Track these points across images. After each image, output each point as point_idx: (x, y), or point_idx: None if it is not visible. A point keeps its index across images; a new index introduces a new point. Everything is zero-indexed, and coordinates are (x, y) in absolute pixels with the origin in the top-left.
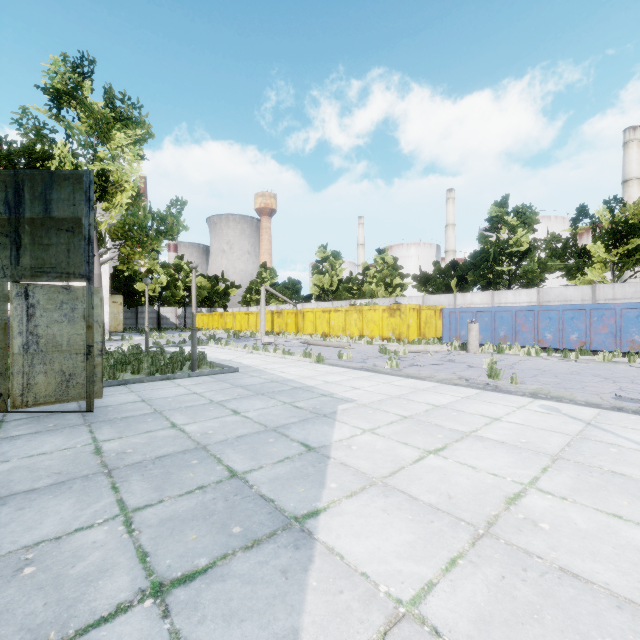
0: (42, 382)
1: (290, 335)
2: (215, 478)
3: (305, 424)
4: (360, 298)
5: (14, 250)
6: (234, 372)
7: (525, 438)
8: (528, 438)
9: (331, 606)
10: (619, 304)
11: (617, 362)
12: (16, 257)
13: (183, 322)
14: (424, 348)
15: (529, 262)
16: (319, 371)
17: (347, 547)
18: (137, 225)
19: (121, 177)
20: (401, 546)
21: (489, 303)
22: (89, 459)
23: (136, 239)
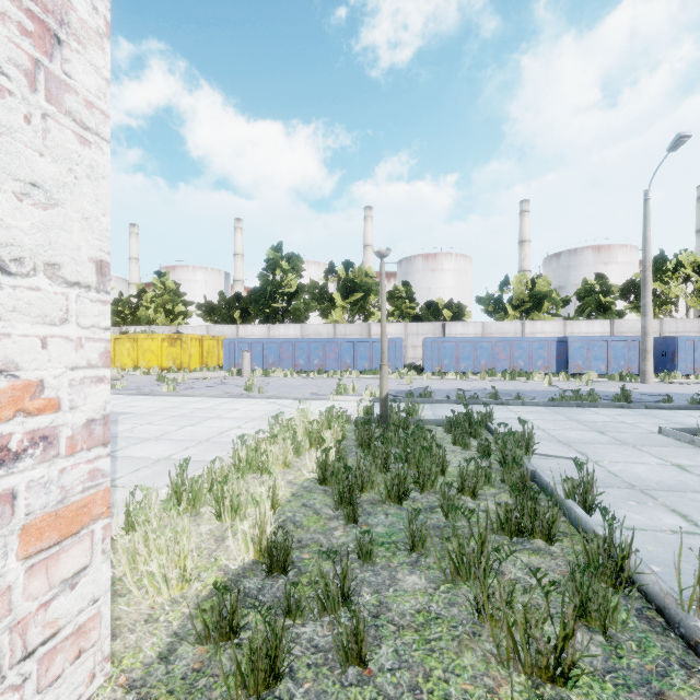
0: None
1: None
2: None
3: None
4: (134, 324)
5: None
6: None
7: (246, 415)
8: (248, 414)
9: (130, 464)
10: (340, 339)
11: (335, 377)
12: None
13: None
14: (203, 375)
15: (297, 302)
16: None
17: (136, 454)
18: None
19: None
20: (164, 450)
21: (266, 335)
22: None
23: None
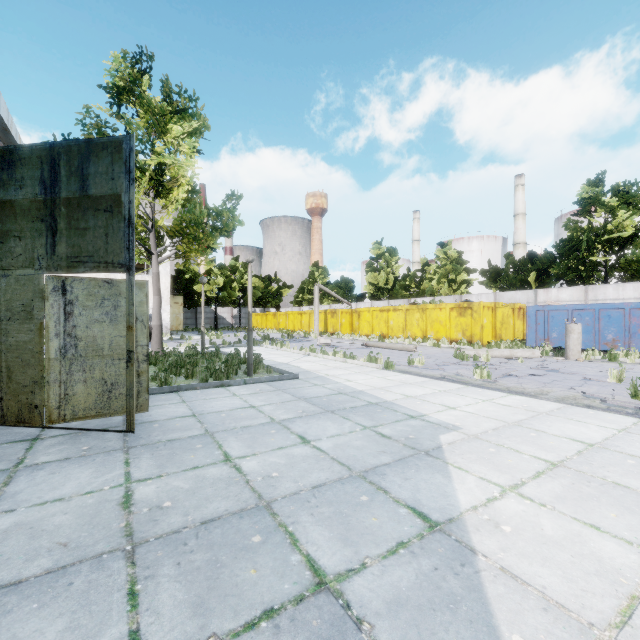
0: (81, 392)
1: (345, 336)
2: (291, 588)
3: (405, 468)
4: (419, 296)
5: (50, 237)
6: (293, 379)
7: None
8: None
9: None
10: None
11: None
12: (52, 245)
13: (238, 322)
14: (510, 353)
15: (634, 250)
16: (392, 380)
17: None
18: (193, 221)
19: (177, 171)
20: None
21: (581, 300)
22: (112, 517)
23: (192, 236)
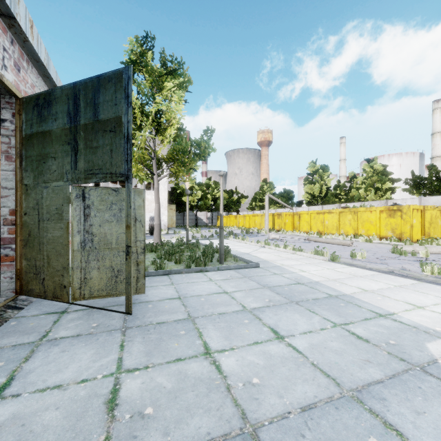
0: (96, 277)
1: (288, 232)
2: None
3: (407, 392)
4: (347, 202)
5: (73, 156)
6: (255, 267)
7: None
8: None
9: None
10: None
11: None
12: (74, 162)
13: (211, 222)
14: None
15: None
16: (342, 272)
17: None
18: (181, 150)
19: (170, 115)
20: None
21: None
22: (95, 422)
23: (180, 161)
